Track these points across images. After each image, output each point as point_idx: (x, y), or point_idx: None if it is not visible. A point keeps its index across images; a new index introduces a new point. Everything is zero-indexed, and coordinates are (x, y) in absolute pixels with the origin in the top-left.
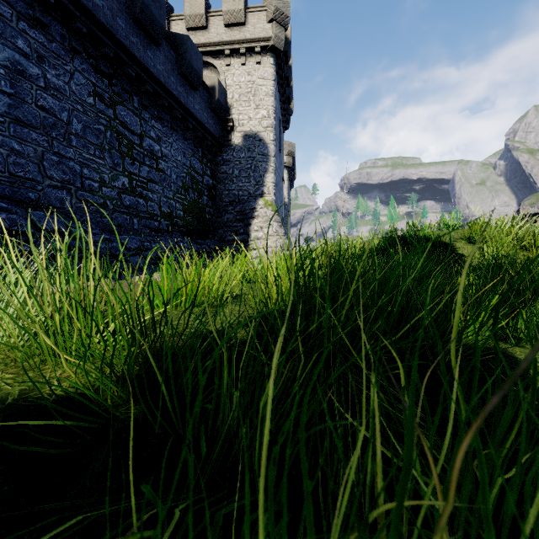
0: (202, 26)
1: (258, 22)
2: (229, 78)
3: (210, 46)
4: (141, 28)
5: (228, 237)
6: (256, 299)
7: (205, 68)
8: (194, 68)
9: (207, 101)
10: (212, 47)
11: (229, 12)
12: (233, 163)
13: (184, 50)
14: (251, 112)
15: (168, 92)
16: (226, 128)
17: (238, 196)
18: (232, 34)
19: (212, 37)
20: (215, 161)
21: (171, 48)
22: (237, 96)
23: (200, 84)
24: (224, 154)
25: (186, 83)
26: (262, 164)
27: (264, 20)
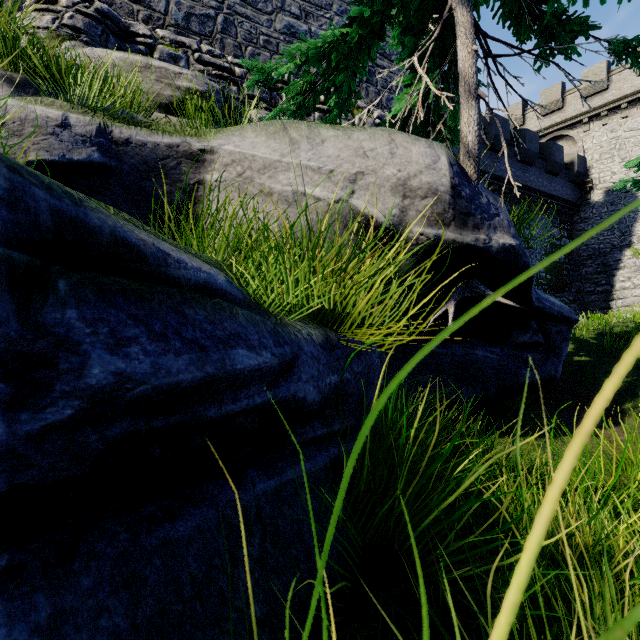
0: (558, 109)
1: (625, 80)
2: (587, 142)
3: (565, 122)
4: (522, 163)
5: (587, 289)
6: (630, 325)
7: (559, 140)
8: (556, 163)
9: (565, 176)
10: (568, 122)
11: (588, 86)
12: (592, 220)
13: (548, 154)
14: (614, 167)
15: (536, 191)
16: (583, 190)
17: (598, 249)
18: (592, 103)
19: (568, 113)
20: (571, 222)
21: (539, 158)
22: (597, 156)
23: (560, 170)
24: (581, 213)
25: (549, 175)
26: (629, 215)
27: (631, 76)
